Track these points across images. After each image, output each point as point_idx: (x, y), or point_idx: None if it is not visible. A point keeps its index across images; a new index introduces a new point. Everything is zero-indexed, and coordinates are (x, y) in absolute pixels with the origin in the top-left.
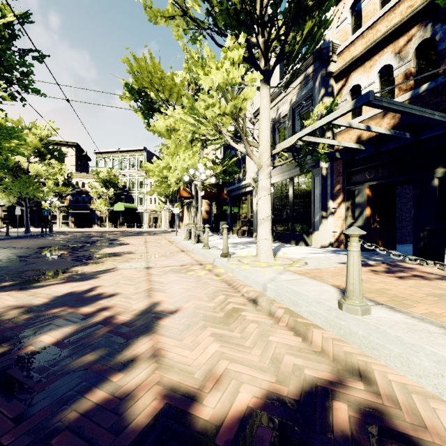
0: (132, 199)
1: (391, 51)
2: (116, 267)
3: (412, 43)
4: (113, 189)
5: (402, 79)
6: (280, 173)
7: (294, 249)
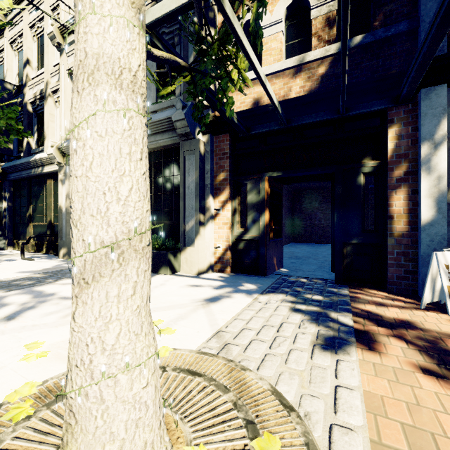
0: None
1: None
2: None
3: None
4: None
5: (323, 25)
6: None
7: (159, 288)
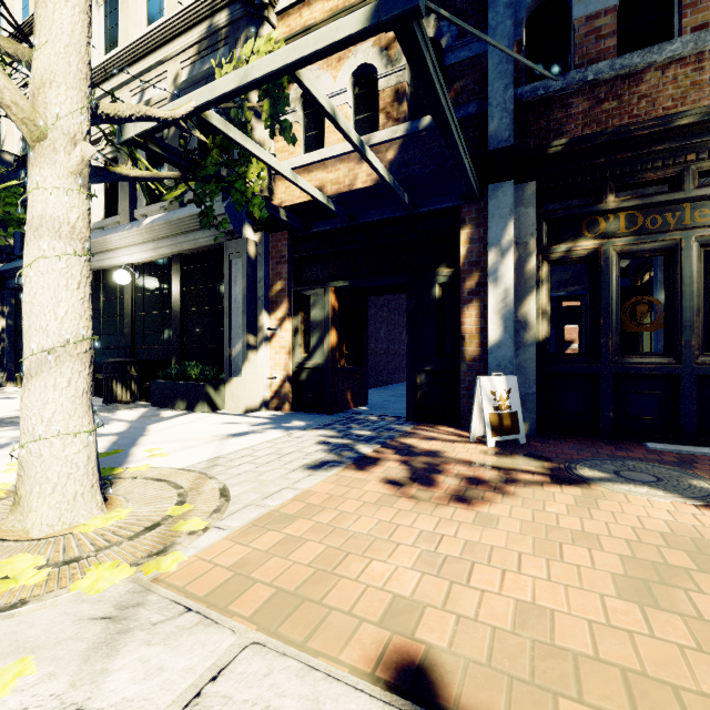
0: None
1: (374, 41)
2: None
3: None
4: None
5: (392, 99)
6: (149, 240)
7: (184, 425)
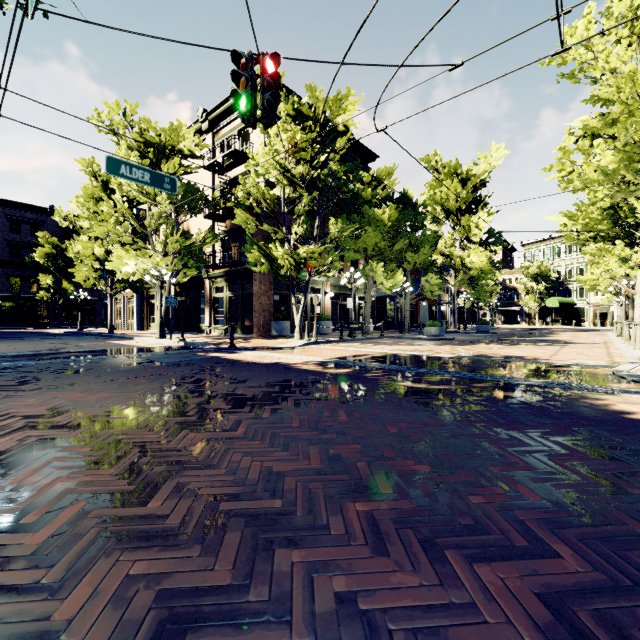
0: (567, 292)
1: None
2: (558, 337)
3: None
4: (544, 283)
5: None
6: None
7: None
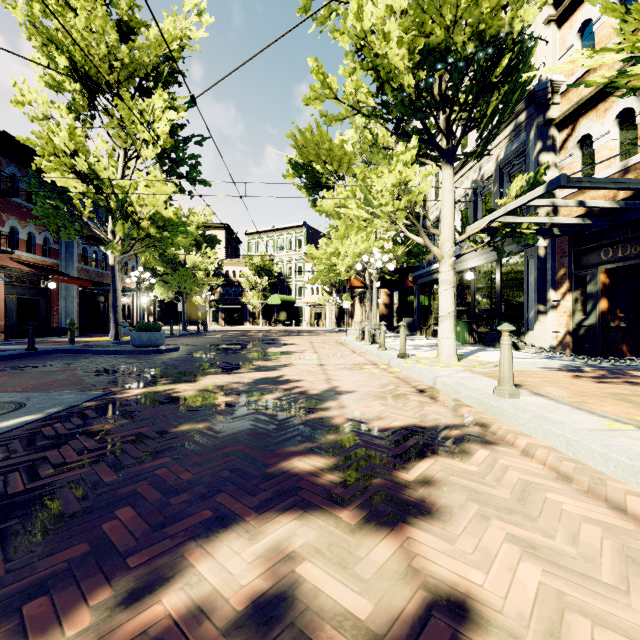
0: (289, 290)
1: None
2: (291, 363)
3: None
4: (267, 277)
5: None
6: (483, 253)
7: (495, 353)
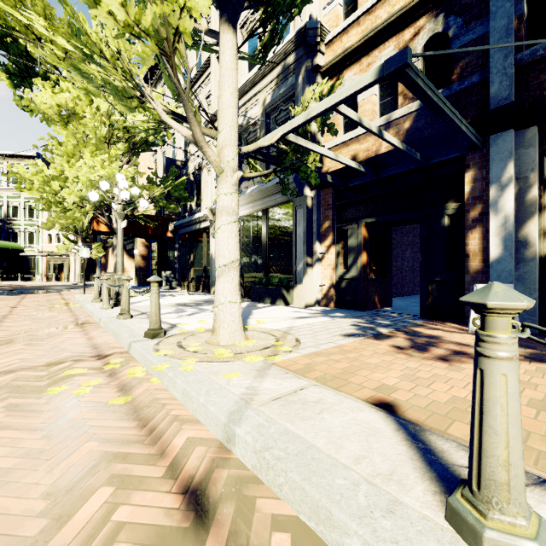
0: (12, 235)
1: (394, 45)
2: None
3: (420, 37)
4: None
5: None
6: (249, 202)
7: (271, 311)
